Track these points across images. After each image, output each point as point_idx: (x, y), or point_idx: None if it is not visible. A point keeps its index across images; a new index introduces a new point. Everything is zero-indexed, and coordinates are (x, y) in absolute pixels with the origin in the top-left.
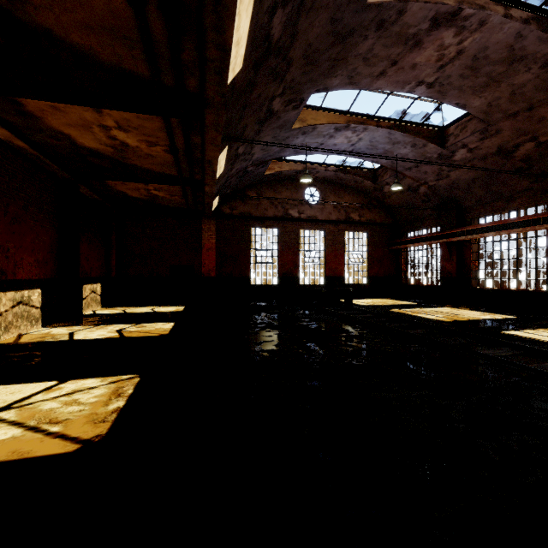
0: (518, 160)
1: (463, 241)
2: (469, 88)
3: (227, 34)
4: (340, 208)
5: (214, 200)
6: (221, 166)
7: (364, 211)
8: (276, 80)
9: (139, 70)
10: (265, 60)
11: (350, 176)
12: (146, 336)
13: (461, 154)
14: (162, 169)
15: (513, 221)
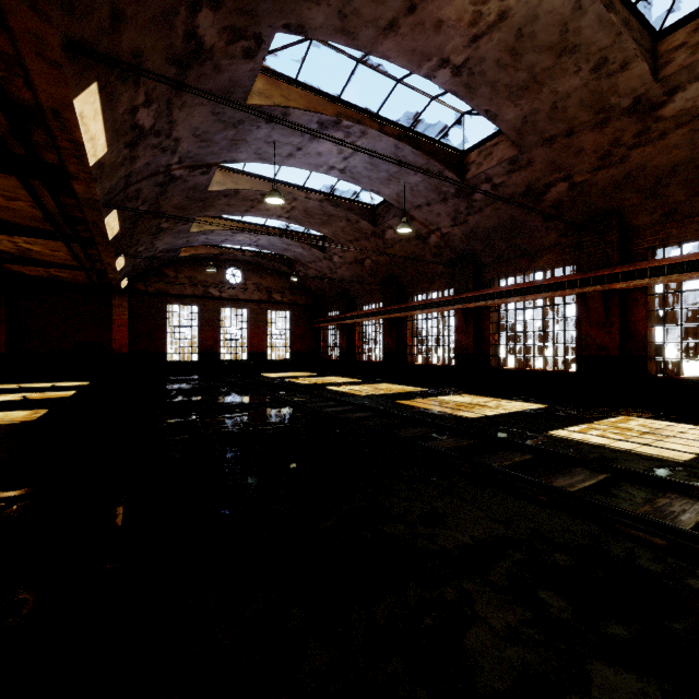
0: (368, 269)
1: (353, 323)
2: (315, 223)
3: (103, 230)
4: (262, 289)
5: (122, 282)
6: (121, 264)
7: (286, 292)
8: (157, 219)
9: (48, 228)
10: (141, 218)
11: (268, 262)
12: (50, 397)
13: (337, 259)
14: (64, 262)
15: (368, 312)
